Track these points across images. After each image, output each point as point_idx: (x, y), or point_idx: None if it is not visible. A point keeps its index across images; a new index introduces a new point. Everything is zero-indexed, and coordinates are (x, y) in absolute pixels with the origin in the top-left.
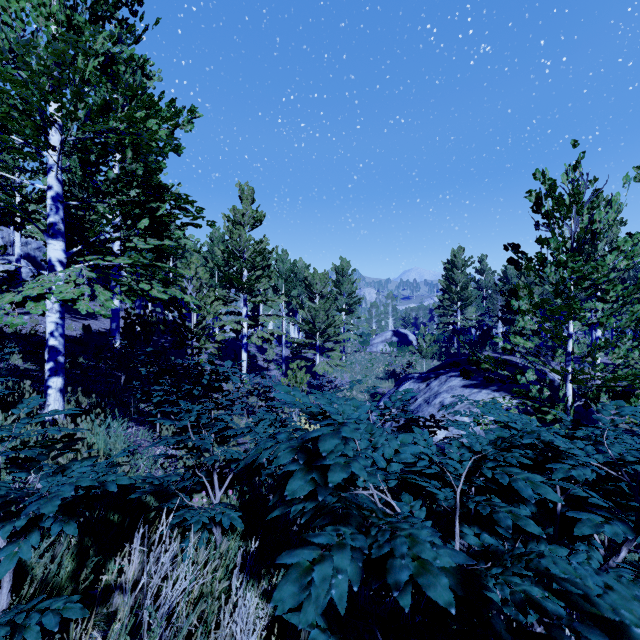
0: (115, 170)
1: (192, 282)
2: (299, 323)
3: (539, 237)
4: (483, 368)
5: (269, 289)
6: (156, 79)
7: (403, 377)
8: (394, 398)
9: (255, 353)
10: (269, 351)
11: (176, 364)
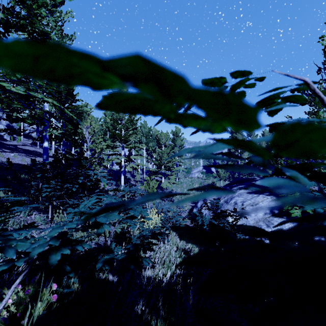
0: None
1: (88, 130)
2: (153, 160)
3: None
4: None
5: None
6: (69, 15)
7: None
8: None
9: (129, 177)
10: (137, 176)
11: (66, 172)
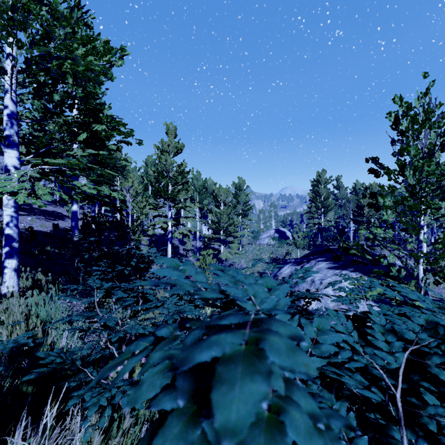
0: (74, 110)
1: (130, 191)
2: (209, 223)
3: (400, 146)
4: (351, 253)
5: (188, 200)
6: None
7: (283, 262)
8: (295, 276)
9: (178, 245)
10: (187, 243)
11: (113, 250)
